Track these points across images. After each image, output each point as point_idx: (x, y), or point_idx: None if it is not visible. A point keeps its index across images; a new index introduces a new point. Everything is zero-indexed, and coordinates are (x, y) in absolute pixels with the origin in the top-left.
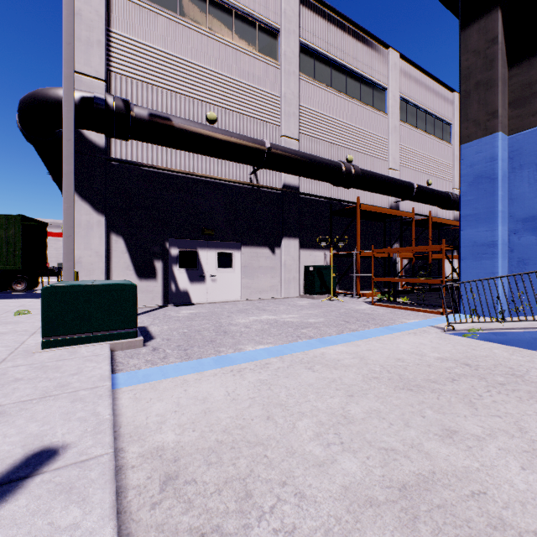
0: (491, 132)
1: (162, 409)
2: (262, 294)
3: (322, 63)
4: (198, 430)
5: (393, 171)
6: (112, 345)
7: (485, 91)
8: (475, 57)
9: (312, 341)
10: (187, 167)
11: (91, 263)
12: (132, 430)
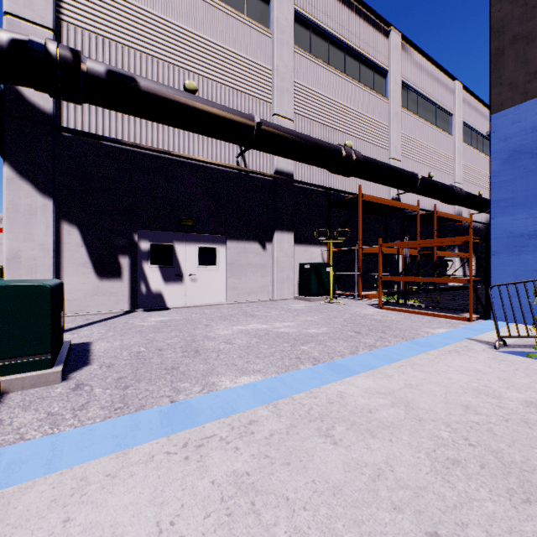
0: (533, 95)
1: None
2: (251, 296)
3: (319, 36)
4: None
5: (395, 161)
6: (5, 383)
7: (524, 45)
8: (511, 6)
9: (320, 367)
10: (161, 144)
11: (34, 258)
12: None
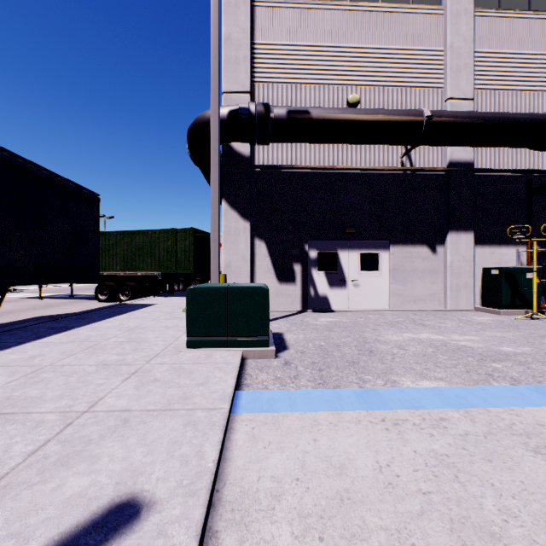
0: None
1: (280, 468)
2: (417, 304)
3: None
4: (328, 539)
5: None
6: (245, 352)
7: None
8: None
9: (521, 388)
10: (326, 161)
11: (239, 266)
12: (237, 498)
